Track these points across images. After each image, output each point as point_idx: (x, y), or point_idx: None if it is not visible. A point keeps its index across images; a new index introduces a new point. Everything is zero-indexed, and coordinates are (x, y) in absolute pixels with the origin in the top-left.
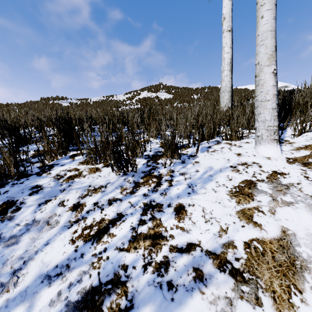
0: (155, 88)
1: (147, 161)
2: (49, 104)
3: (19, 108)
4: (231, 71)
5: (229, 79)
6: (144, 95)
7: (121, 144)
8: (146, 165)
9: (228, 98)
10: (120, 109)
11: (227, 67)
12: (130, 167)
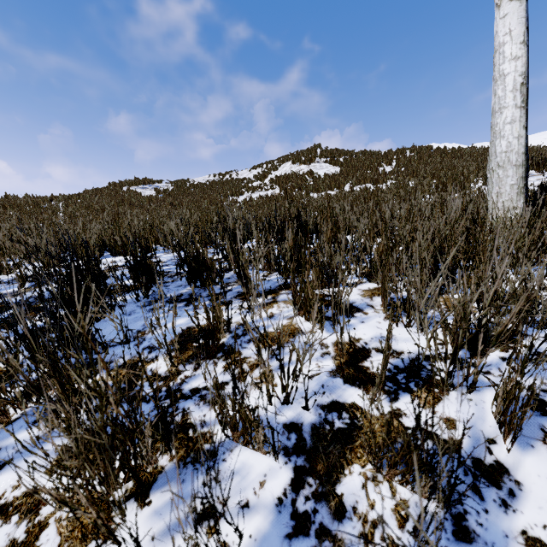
0: (307, 156)
1: (294, 475)
2: (120, 194)
3: (64, 206)
4: (525, 109)
5: (519, 131)
6: (285, 169)
7: (213, 348)
8: (290, 512)
9: (516, 182)
10: (242, 199)
11: (513, 97)
12: (225, 527)
